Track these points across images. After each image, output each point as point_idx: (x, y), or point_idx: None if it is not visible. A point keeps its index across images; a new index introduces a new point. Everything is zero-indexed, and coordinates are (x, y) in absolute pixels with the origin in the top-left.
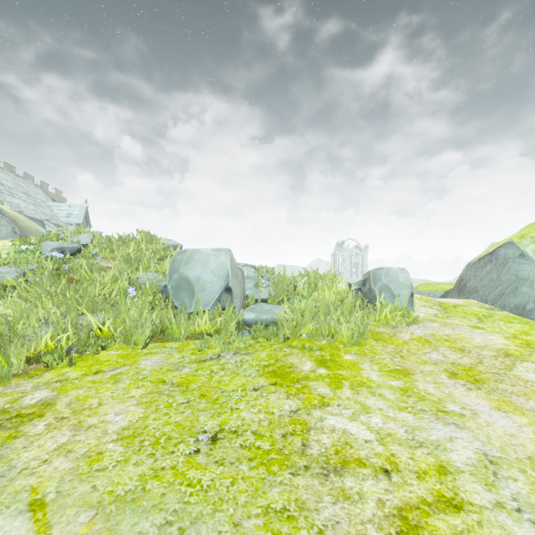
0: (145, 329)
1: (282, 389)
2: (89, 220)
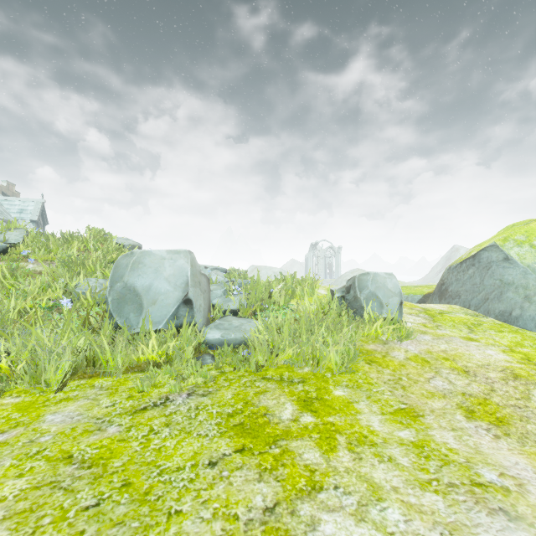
0: (64, 362)
1: (252, 461)
2: (45, 216)
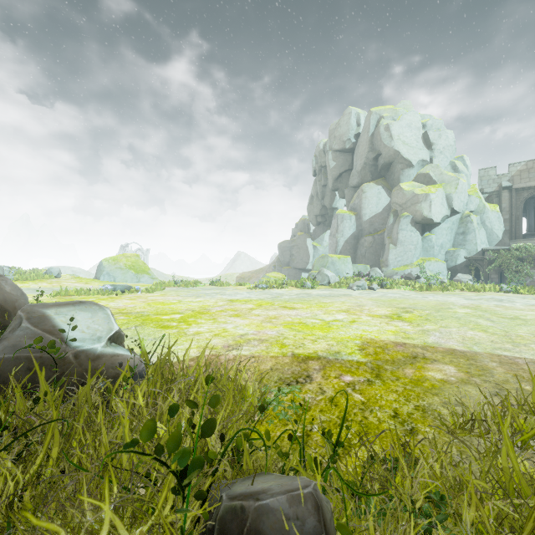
0: None
1: None
2: None
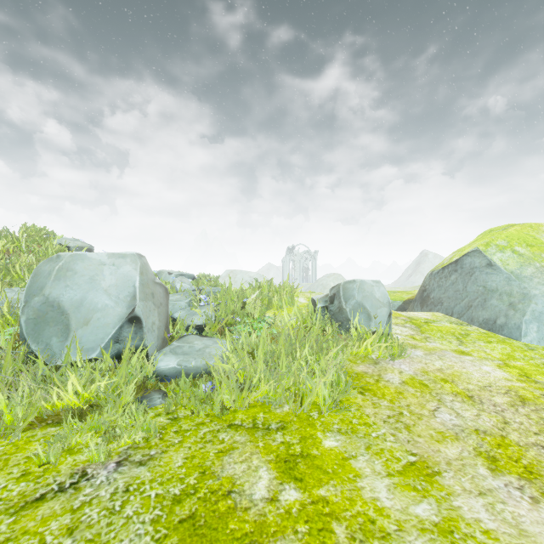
0: None
1: None
2: None
